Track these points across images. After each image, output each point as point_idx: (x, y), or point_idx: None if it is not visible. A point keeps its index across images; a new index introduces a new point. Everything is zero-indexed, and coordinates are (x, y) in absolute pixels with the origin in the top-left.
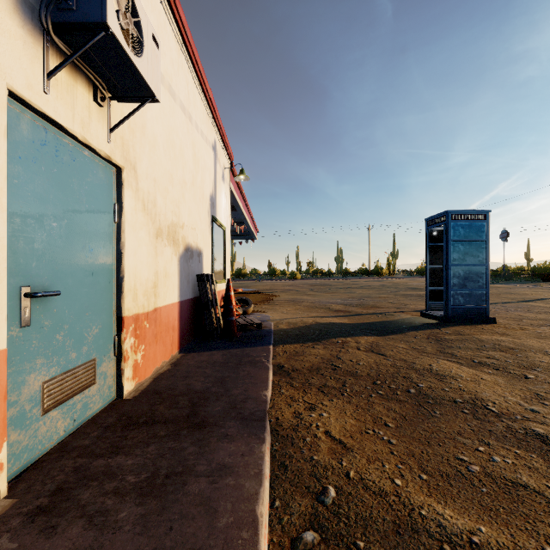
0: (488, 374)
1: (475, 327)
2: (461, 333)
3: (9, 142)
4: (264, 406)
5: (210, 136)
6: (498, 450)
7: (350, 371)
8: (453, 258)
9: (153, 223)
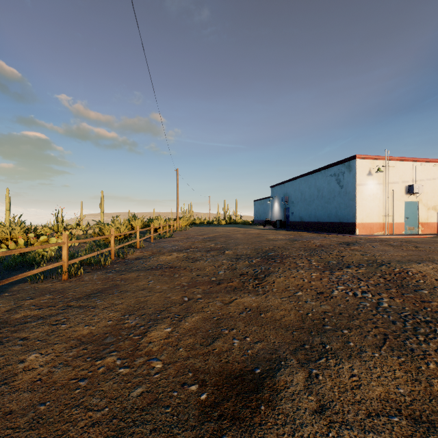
0: None
1: None
2: None
3: (404, 205)
4: None
5: None
6: None
7: None
8: None
9: (426, 207)
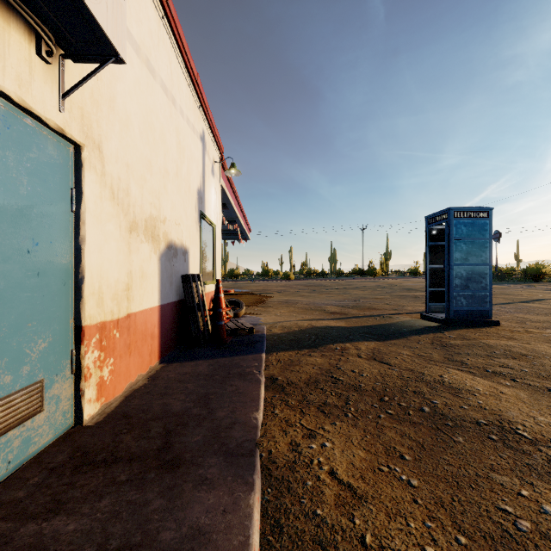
0: (506, 386)
1: (479, 331)
2: (466, 338)
3: None
4: (254, 434)
5: (198, 125)
6: (547, 495)
7: (352, 385)
8: (455, 257)
9: (125, 214)
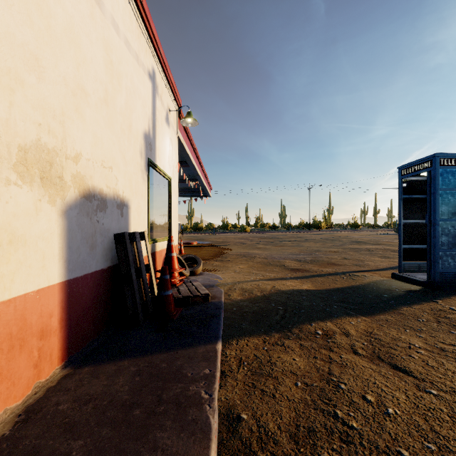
0: None
1: None
2: None
3: None
4: None
5: (145, 58)
6: None
7: (384, 451)
8: (441, 211)
9: None
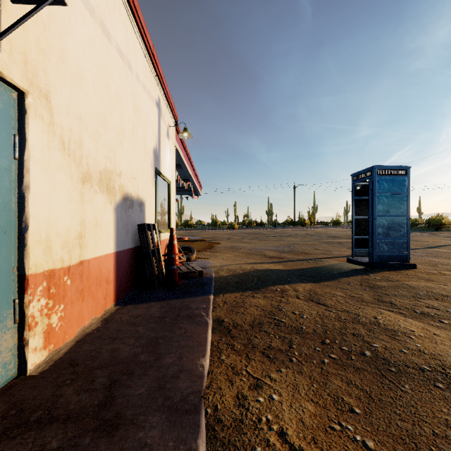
0: (437, 327)
1: (400, 273)
2: (390, 279)
3: None
4: (199, 385)
5: (154, 92)
6: None
7: (294, 327)
8: (378, 209)
9: (77, 165)
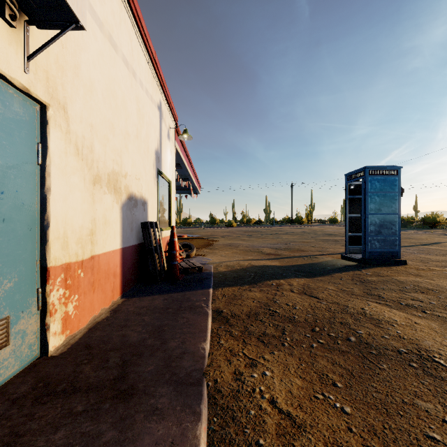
0: (419, 317)
1: (391, 269)
2: (380, 275)
3: None
4: (201, 364)
5: (156, 96)
6: None
7: (287, 317)
8: (370, 208)
9: (89, 169)
